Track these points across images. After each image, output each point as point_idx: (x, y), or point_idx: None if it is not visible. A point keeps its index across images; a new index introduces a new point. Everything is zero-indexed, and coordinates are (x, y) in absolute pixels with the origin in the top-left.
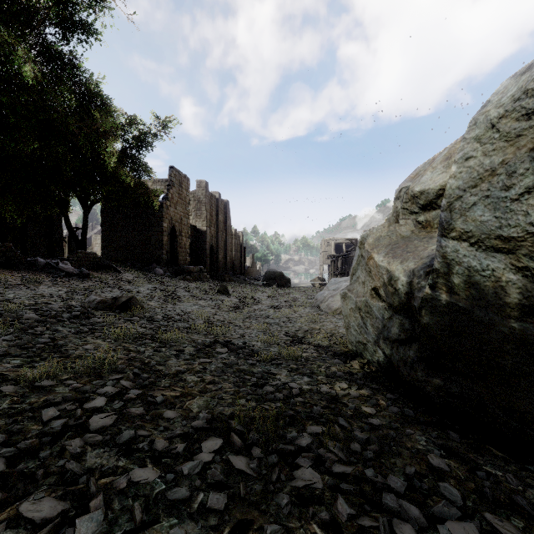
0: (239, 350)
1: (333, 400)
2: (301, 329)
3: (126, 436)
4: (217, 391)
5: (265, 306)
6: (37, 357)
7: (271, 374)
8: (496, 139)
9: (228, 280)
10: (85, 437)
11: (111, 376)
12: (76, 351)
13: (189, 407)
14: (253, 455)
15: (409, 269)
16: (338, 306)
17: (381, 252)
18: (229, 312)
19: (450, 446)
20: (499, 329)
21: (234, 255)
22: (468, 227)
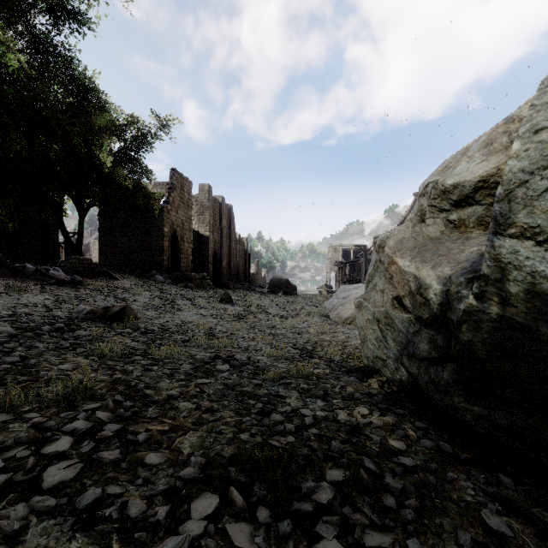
0: (243, 366)
1: (353, 430)
2: (310, 341)
3: (89, 497)
4: (215, 422)
5: (271, 315)
6: None
7: (279, 397)
8: None
9: (232, 288)
10: (32, 502)
11: (86, 405)
12: (49, 372)
13: (179, 447)
14: (258, 521)
15: (444, 275)
16: (348, 315)
17: (406, 256)
18: (232, 322)
19: (504, 496)
20: None
21: (239, 262)
22: (535, 221)
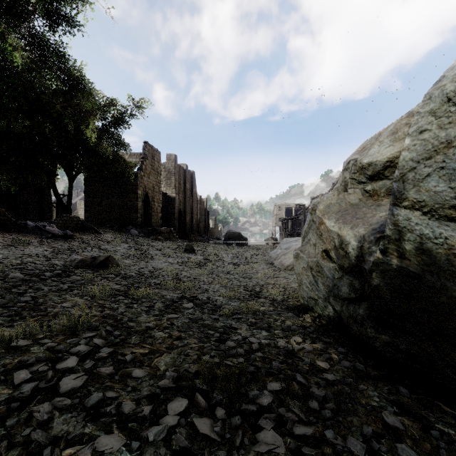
0: (204, 304)
1: (289, 354)
2: (258, 284)
3: (94, 399)
4: (183, 347)
5: (226, 263)
6: (17, 316)
7: (232, 328)
8: (453, 112)
9: (194, 240)
10: (54, 401)
11: (85, 334)
12: (54, 309)
13: (157, 365)
14: (217, 417)
15: (359, 234)
16: (289, 263)
17: (332, 218)
18: (194, 268)
19: (401, 402)
20: (450, 294)
21: (199, 218)
22: (421, 197)
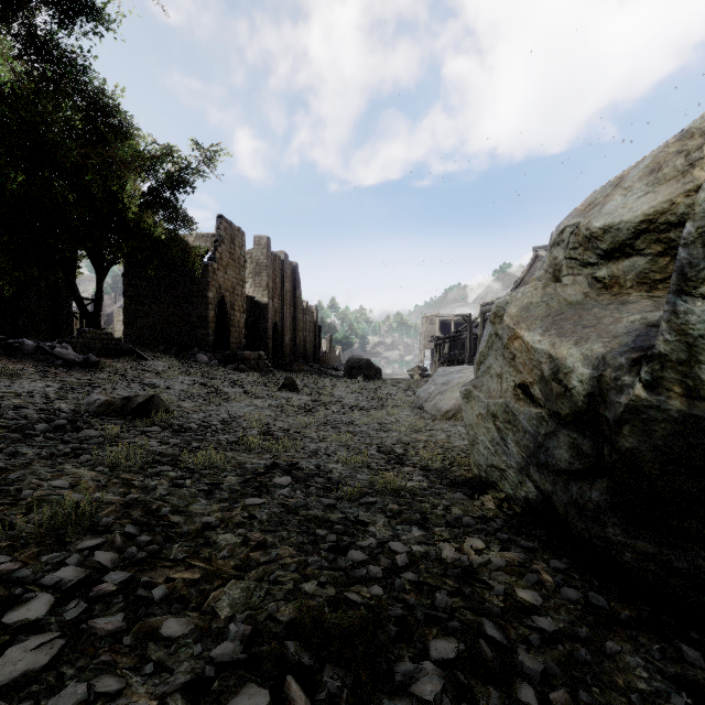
0: (310, 478)
1: (465, 574)
2: (400, 442)
3: (66, 701)
4: (268, 565)
5: (348, 407)
6: None
7: (360, 523)
8: None
9: (297, 370)
10: None
11: (81, 542)
12: (35, 492)
13: (214, 606)
14: None
15: (595, 354)
16: (450, 407)
17: (535, 327)
18: (296, 416)
19: (693, 681)
20: None
21: (306, 337)
22: None
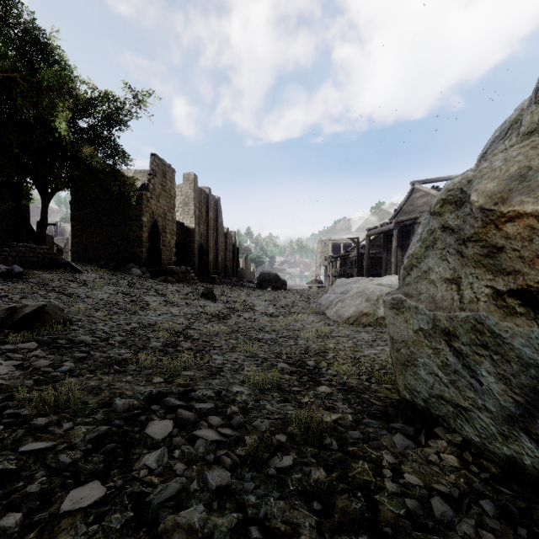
0: (203, 416)
1: None
2: (309, 350)
3: None
4: None
5: (259, 314)
6: None
7: None
8: None
9: (219, 282)
10: None
11: None
12: None
13: None
14: None
15: None
16: (350, 314)
17: None
18: (209, 323)
19: None
20: None
21: (226, 256)
22: None
